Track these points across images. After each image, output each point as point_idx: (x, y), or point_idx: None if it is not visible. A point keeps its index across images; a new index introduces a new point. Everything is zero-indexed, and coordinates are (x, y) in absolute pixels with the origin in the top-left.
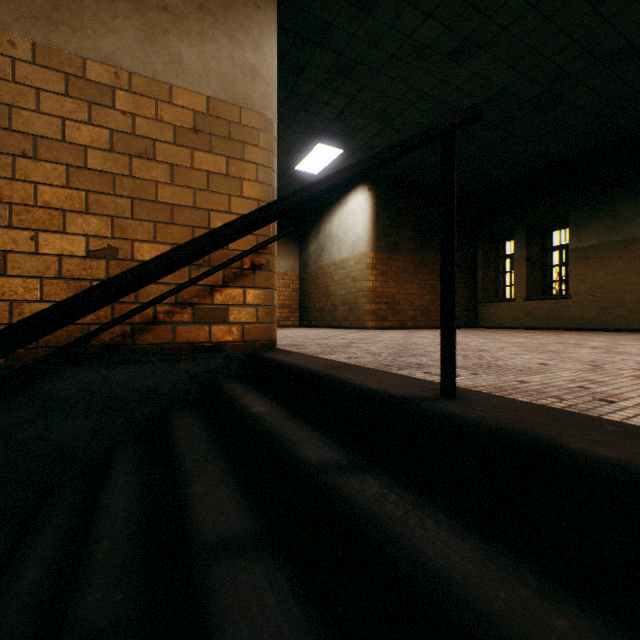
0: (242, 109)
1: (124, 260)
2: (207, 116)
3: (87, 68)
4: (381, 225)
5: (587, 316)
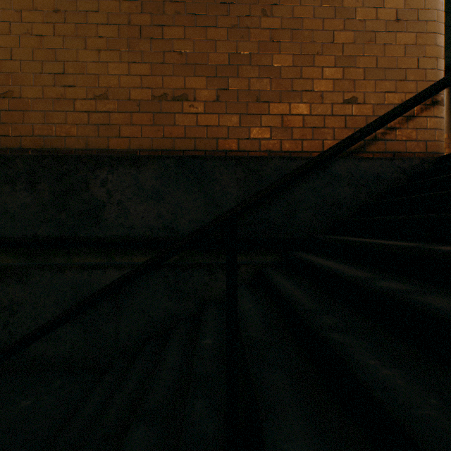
0: None
1: (359, 104)
2: (403, 10)
3: (343, 1)
4: None
5: None
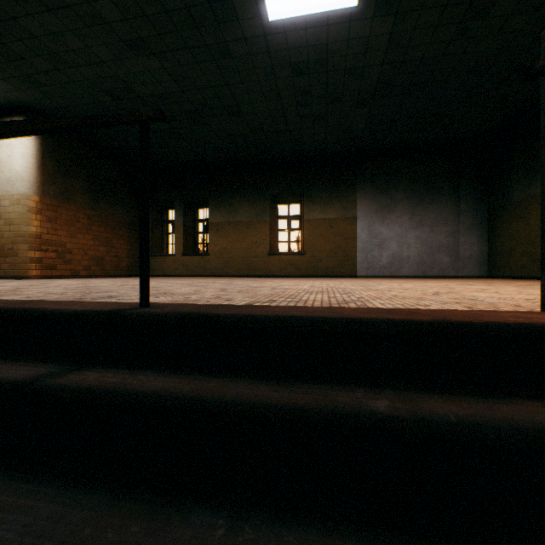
0: None
1: None
2: None
3: None
4: (49, 169)
5: (219, 267)
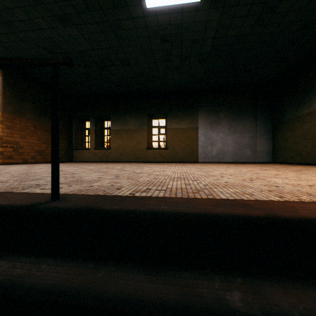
0: None
1: None
2: None
3: None
4: (8, 95)
5: (116, 156)
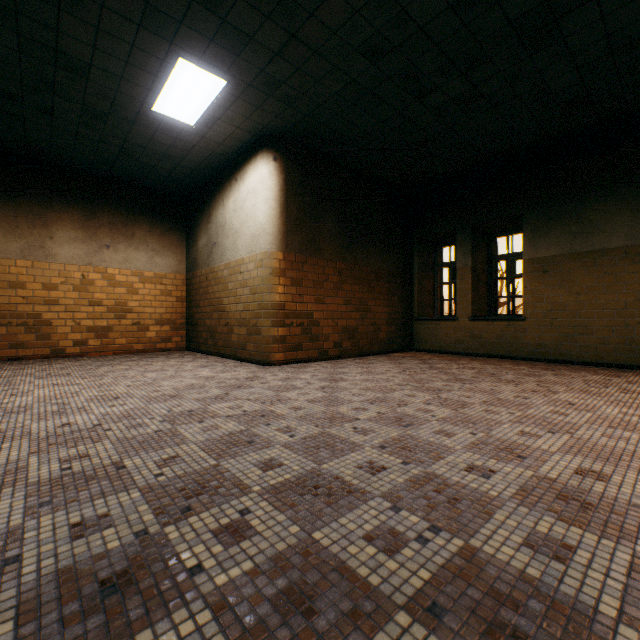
0: None
1: None
2: None
3: None
4: (293, 213)
5: (546, 344)
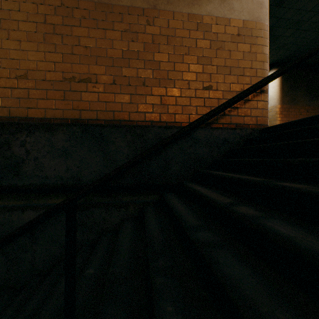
0: (256, 22)
1: (214, 90)
2: (242, 28)
3: (203, 19)
4: (285, 89)
5: None
